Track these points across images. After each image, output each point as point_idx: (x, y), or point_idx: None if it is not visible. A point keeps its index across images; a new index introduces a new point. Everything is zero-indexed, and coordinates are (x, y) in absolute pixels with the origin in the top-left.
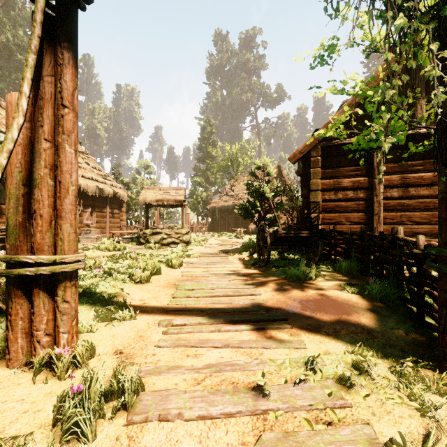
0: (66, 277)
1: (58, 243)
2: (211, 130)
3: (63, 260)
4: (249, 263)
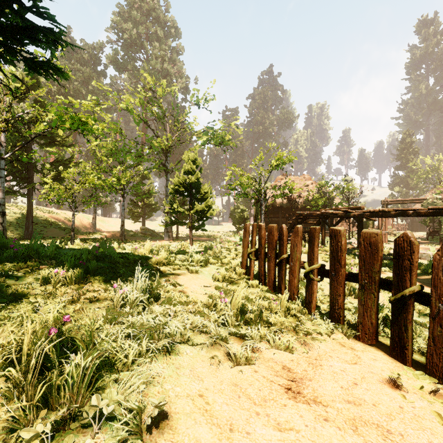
0: (386, 234)
1: (385, 230)
2: (411, 140)
3: (386, 232)
4: (422, 239)
